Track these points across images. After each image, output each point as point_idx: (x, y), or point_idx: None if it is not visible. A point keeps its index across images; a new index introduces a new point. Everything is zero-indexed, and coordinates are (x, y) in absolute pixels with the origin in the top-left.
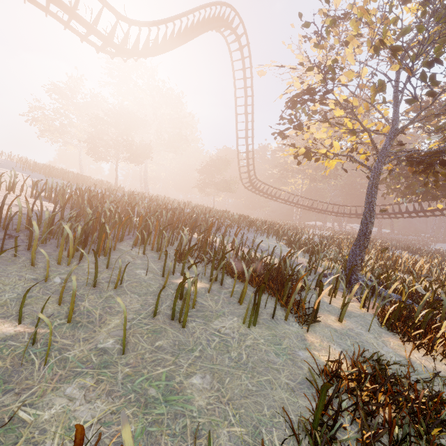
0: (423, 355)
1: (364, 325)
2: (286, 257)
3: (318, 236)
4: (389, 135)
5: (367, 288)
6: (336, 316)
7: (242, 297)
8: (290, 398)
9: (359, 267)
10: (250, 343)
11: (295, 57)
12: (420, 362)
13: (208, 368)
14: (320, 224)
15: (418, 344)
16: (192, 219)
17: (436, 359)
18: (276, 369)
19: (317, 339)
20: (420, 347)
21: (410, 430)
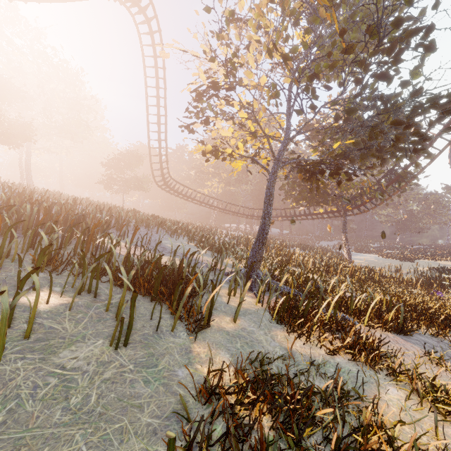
0: (303, 343)
1: (257, 322)
2: (185, 257)
3: (229, 237)
4: (284, 142)
5: (262, 283)
6: (232, 316)
7: (118, 311)
8: (146, 449)
9: (259, 263)
10: (110, 375)
11: (200, 46)
12: (301, 351)
13: (10, 441)
14: (234, 226)
15: (300, 333)
16: (75, 216)
17: (313, 345)
18: (138, 406)
19: (205, 348)
20: (302, 335)
21: (279, 449)
